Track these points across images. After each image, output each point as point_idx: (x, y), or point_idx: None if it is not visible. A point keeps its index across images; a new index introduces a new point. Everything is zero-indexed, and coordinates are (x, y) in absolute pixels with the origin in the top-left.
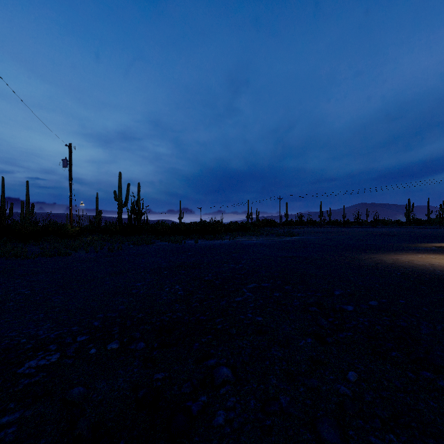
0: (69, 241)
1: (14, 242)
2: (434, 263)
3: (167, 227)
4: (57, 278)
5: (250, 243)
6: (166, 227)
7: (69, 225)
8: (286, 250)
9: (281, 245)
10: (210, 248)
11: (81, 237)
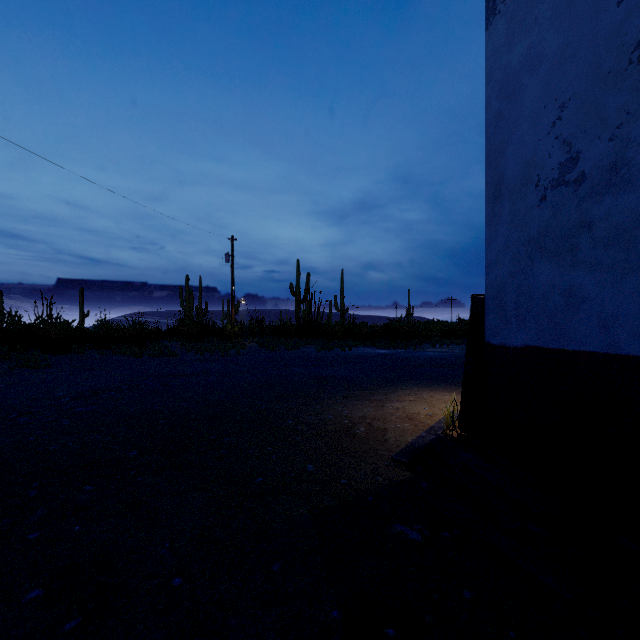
0: (218, 342)
1: (184, 341)
2: (409, 408)
3: (340, 328)
4: (92, 374)
5: (402, 356)
6: (338, 328)
7: (228, 325)
8: (386, 368)
9: (431, 361)
10: (317, 359)
11: (249, 339)
